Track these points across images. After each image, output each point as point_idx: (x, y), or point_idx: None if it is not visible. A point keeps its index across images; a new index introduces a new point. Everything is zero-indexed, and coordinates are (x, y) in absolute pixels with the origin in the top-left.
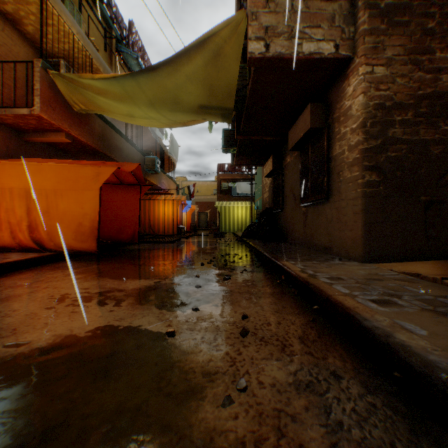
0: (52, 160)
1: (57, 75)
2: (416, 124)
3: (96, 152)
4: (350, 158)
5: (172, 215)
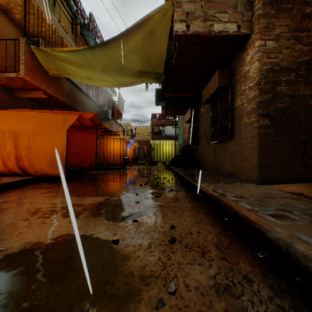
0: (33, 110)
1: (36, 49)
2: (297, 83)
3: (66, 105)
4: (248, 108)
5: (120, 149)
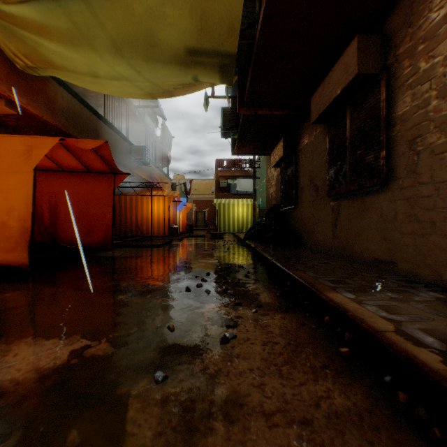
0: None
1: None
2: None
3: (62, 133)
4: (445, 108)
5: (163, 213)
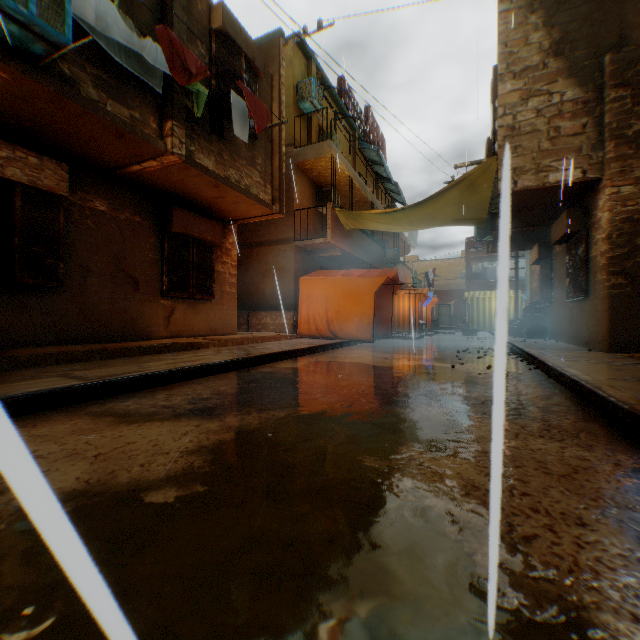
0: (332, 272)
1: (340, 210)
2: None
3: (352, 257)
4: (599, 263)
5: (413, 310)
